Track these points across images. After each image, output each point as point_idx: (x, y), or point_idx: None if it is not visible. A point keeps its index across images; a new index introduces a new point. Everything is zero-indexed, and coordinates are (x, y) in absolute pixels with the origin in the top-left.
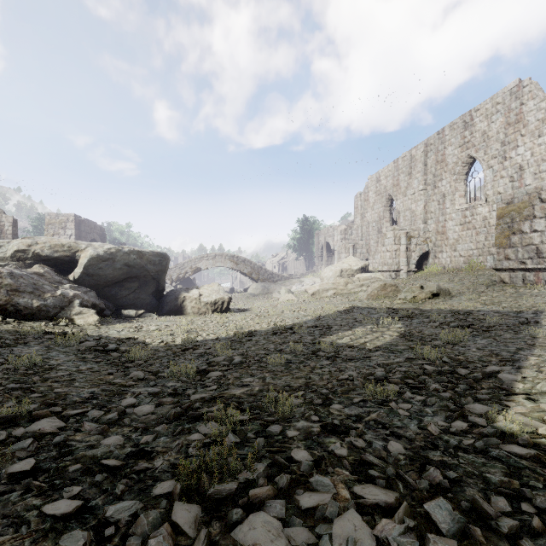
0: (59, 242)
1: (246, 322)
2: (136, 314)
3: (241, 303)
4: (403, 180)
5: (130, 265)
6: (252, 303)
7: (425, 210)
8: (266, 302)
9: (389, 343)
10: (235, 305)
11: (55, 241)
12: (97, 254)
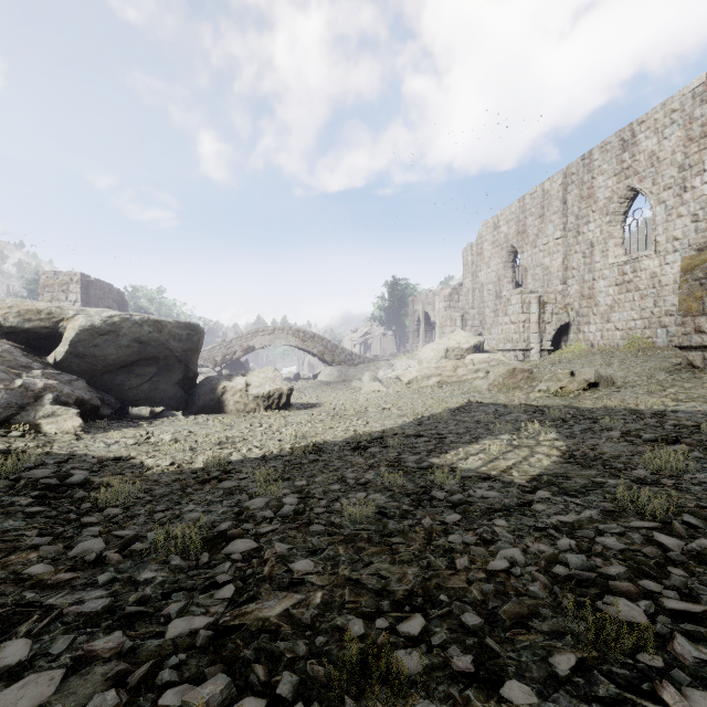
0: (33, 307)
1: (313, 427)
2: (152, 413)
3: (308, 395)
4: (532, 225)
5: (144, 341)
6: (323, 395)
7: (564, 265)
8: (343, 394)
9: (551, 471)
10: (300, 398)
11: (28, 305)
12: (91, 325)
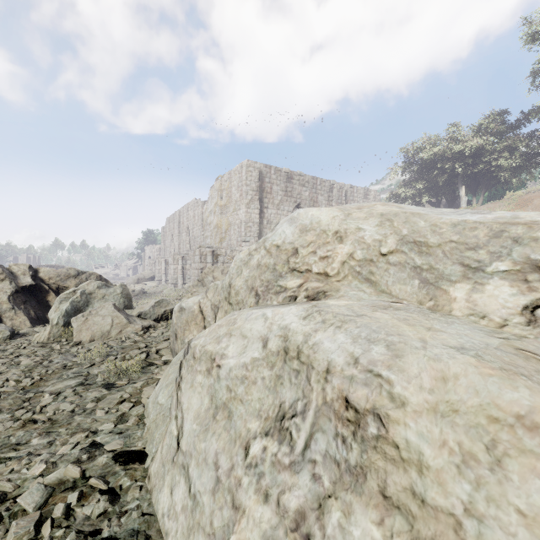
0: None
1: None
2: None
3: None
4: (176, 227)
5: None
6: None
7: (179, 247)
8: None
9: None
10: None
11: None
12: None
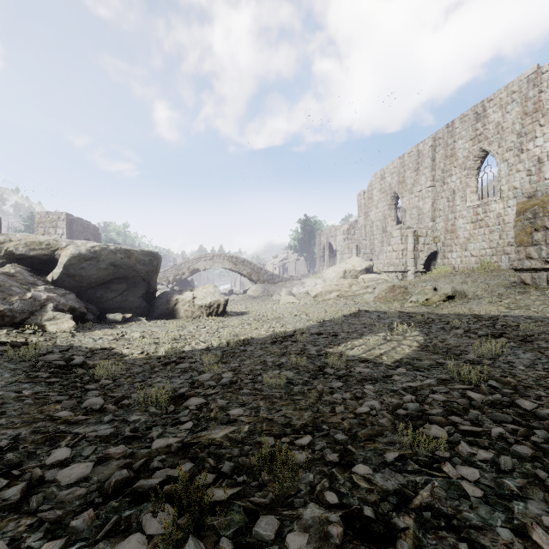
0: (36, 239)
1: (243, 328)
2: (123, 318)
3: (239, 305)
4: (410, 177)
5: (117, 265)
6: (250, 305)
7: (433, 207)
8: (266, 305)
9: (410, 356)
10: (233, 308)
11: (32, 238)
12: (79, 253)
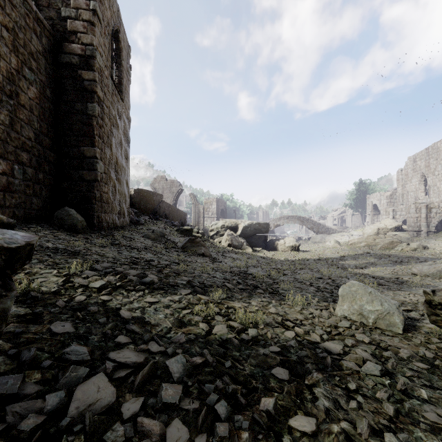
0: (232, 221)
1: (307, 256)
2: (259, 249)
3: (305, 247)
4: (432, 163)
5: (256, 229)
6: (312, 247)
7: None
8: (320, 247)
9: (357, 264)
10: (302, 248)
11: (231, 221)
12: (245, 225)
